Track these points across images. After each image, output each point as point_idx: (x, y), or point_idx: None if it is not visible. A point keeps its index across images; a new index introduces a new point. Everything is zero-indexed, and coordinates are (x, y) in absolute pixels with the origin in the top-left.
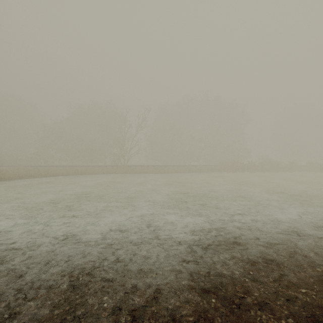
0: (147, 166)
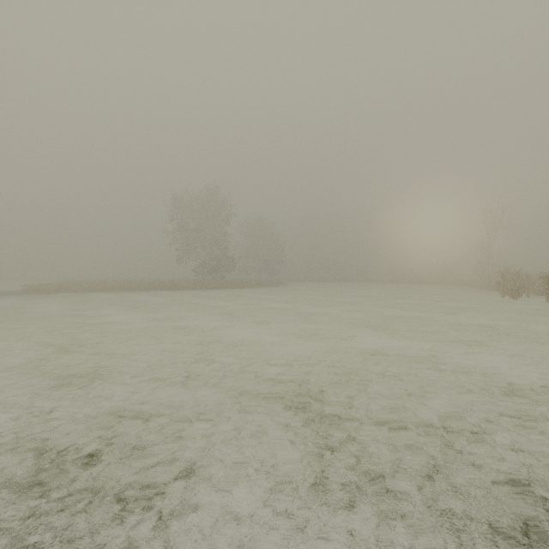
0: None
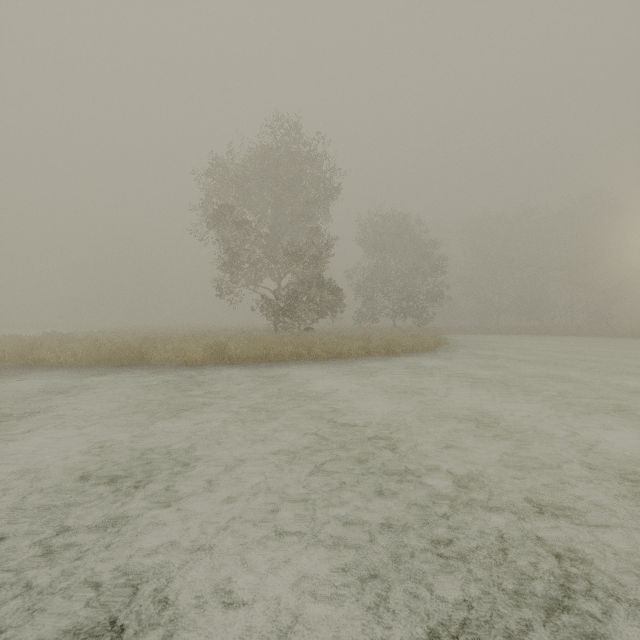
0: None
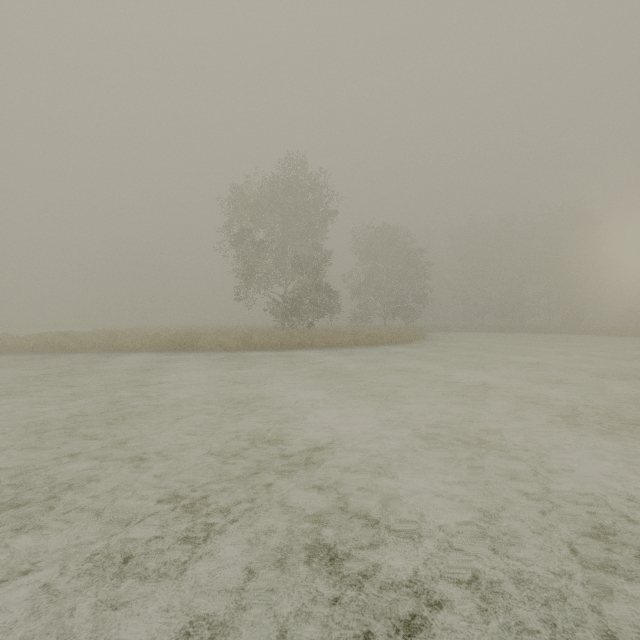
0: None
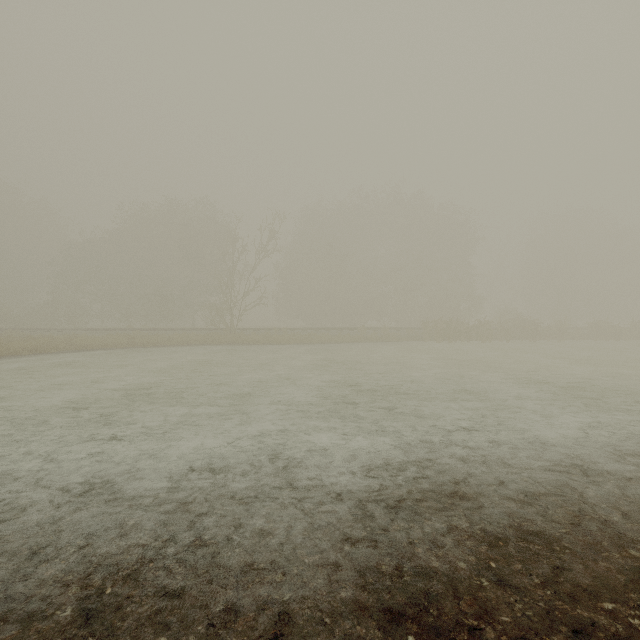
0: (279, 330)
